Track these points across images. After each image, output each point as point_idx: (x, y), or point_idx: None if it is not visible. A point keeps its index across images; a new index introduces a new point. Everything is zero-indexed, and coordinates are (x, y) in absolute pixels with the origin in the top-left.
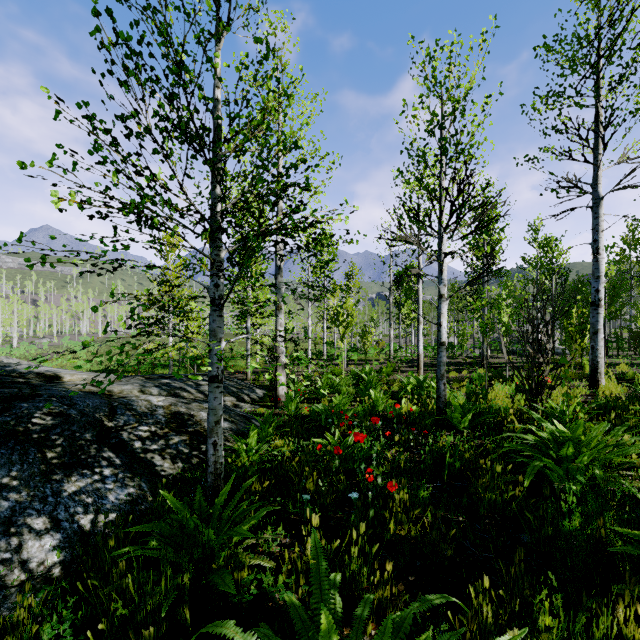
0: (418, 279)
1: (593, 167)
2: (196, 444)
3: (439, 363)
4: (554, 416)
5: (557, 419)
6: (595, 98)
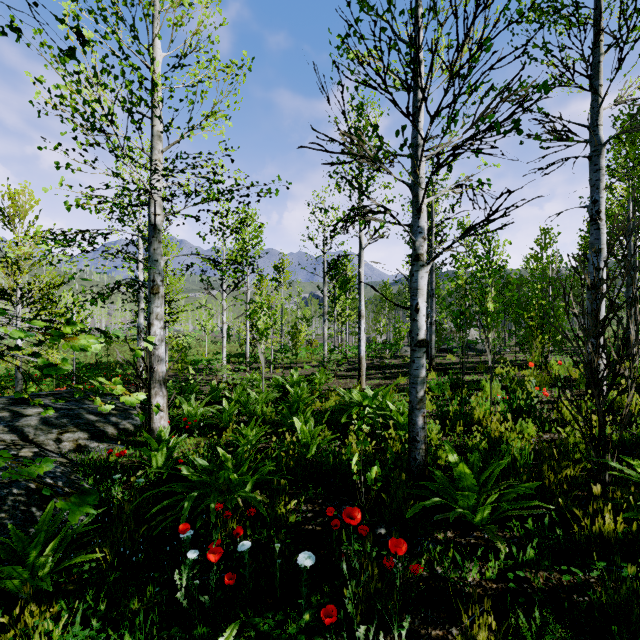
0: (359, 261)
1: (591, 103)
2: None
3: (414, 379)
4: None
5: None
6: (600, 4)
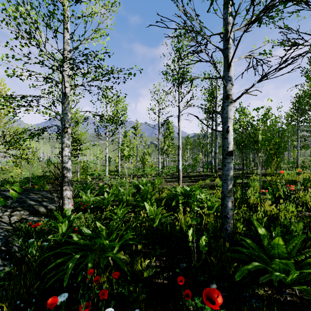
0: (178, 119)
1: None
2: None
3: (226, 176)
4: None
5: None
6: None
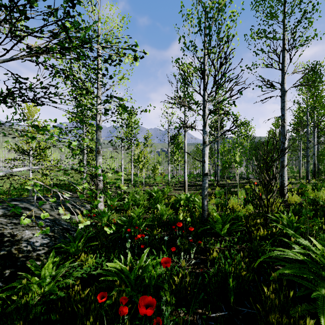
0: (184, 137)
1: (281, 74)
2: (0, 270)
3: (203, 187)
4: (296, 228)
5: (298, 230)
6: (284, 34)
